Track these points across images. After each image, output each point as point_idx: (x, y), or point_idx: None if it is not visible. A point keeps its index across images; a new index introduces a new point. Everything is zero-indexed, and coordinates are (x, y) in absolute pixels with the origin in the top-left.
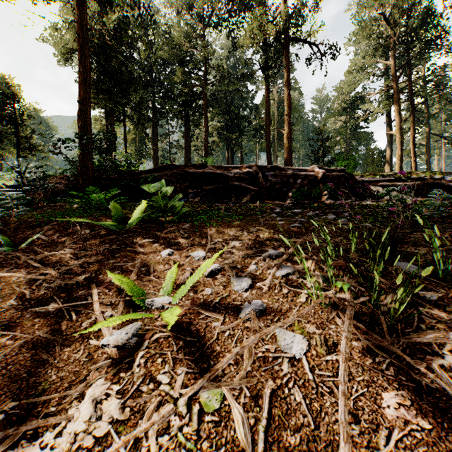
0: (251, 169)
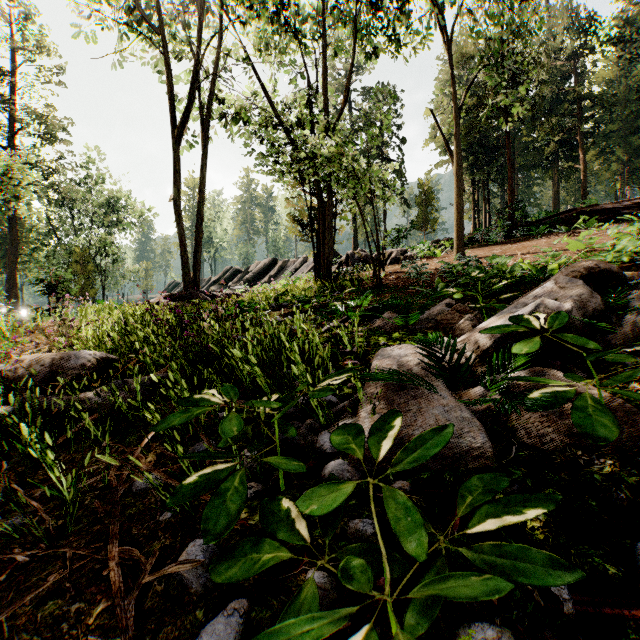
0: (639, 200)
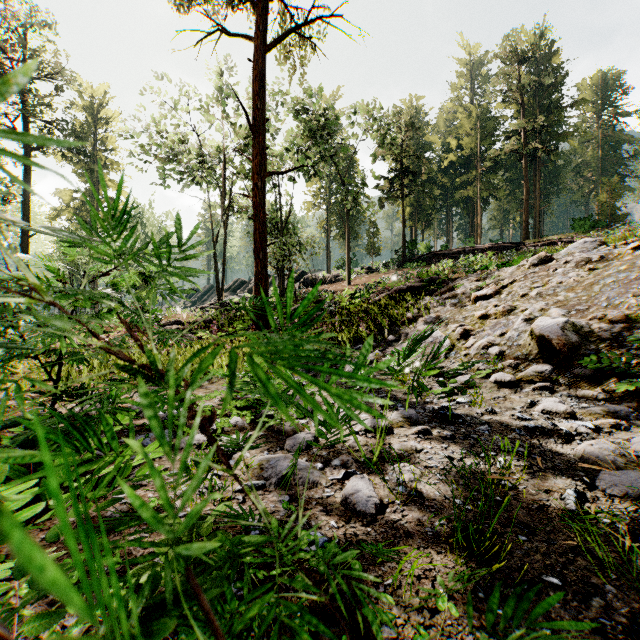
0: (459, 249)
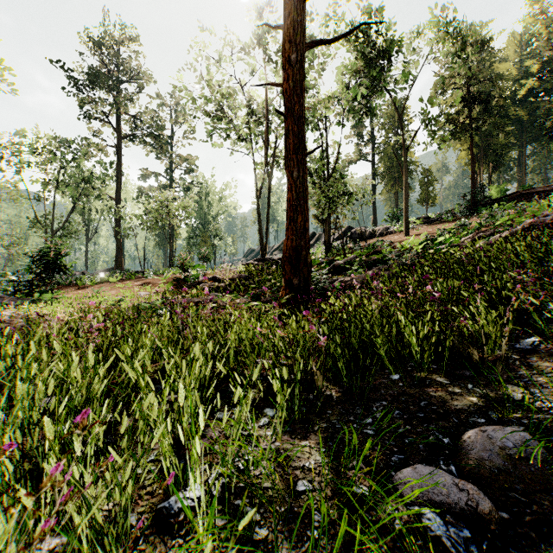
0: None
